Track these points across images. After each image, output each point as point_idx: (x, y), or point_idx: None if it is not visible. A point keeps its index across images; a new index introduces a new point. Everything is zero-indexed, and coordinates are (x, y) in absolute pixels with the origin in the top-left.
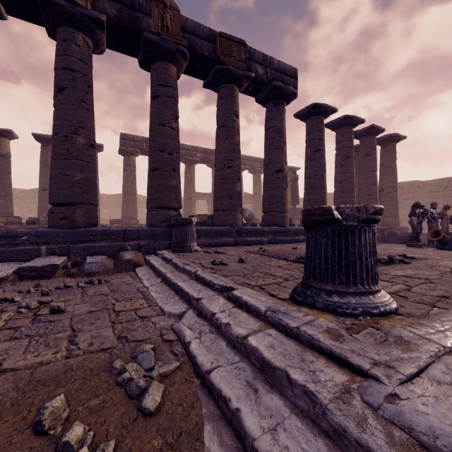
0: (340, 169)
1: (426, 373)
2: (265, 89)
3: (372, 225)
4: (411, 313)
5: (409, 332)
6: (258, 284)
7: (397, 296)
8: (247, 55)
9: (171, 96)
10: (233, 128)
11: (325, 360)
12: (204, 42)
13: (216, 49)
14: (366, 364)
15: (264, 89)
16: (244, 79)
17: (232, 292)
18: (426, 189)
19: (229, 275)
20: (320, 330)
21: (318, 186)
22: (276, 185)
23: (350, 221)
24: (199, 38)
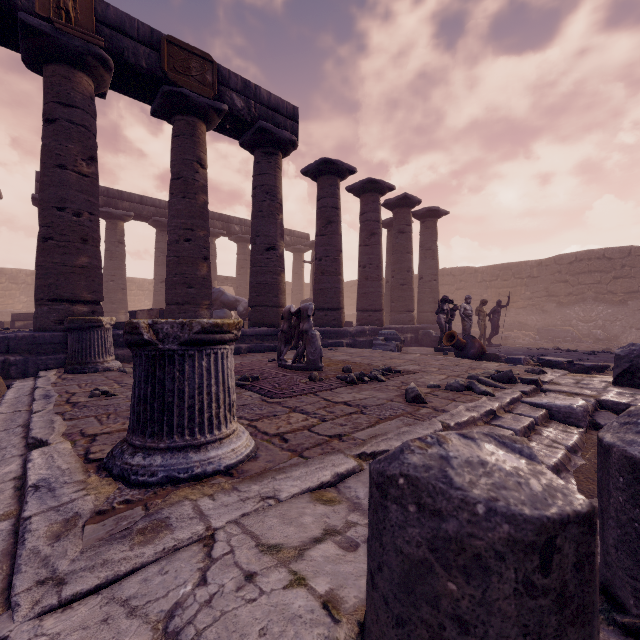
0: (364, 249)
1: (120, 583)
2: (250, 130)
3: (206, 348)
4: (246, 471)
5: (191, 508)
6: (102, 432)
7: (278, 439)
8: (215, 77)
9: (79, 123)
10: (194, 182)
11: (1, 578)
12: (140, 47)
13: (161, 60)
14: (27, 584)
15: (249, 130)
16: (211, 112)
17: (31, 452)
18: (478, 278)
19: (82, 416)
20: (60, 518)
21: (331, 271)
22: (266, 268)
23: (169, 343)
24: (131, 39)
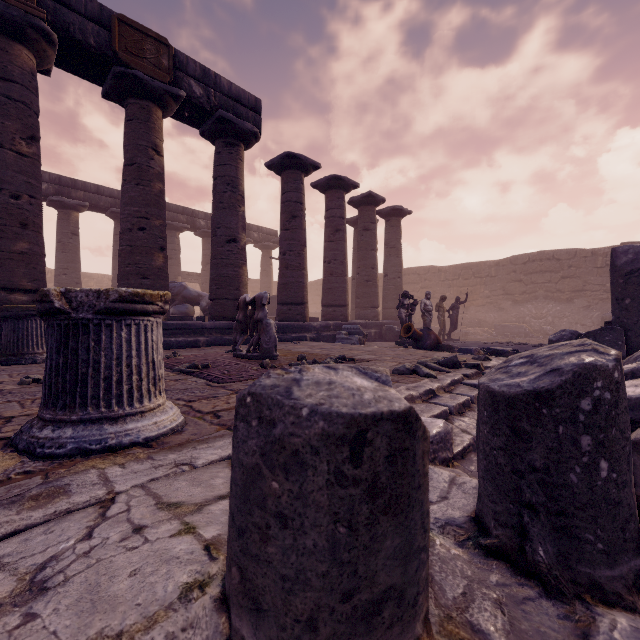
0: (329, 245)
1: None
2: (210, 119)
3: (126, 318)
4: (167, 443)
5: (96, 476)
6: (21, 414)
7: (211, 416)
8: (172, 62)
9: (17, 98)
10: (149, 169)
11: None
12: (88, 23)
13: (112, 39)
14: None
15: (209, 119)
16: (167, 97)
17: None
18: (441, 277)
19: (4, 401)
20: None
21: (295, 265)
22: (227, 261)
23: (83, 312)
24: (78, 14)
